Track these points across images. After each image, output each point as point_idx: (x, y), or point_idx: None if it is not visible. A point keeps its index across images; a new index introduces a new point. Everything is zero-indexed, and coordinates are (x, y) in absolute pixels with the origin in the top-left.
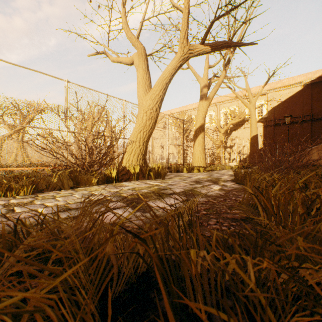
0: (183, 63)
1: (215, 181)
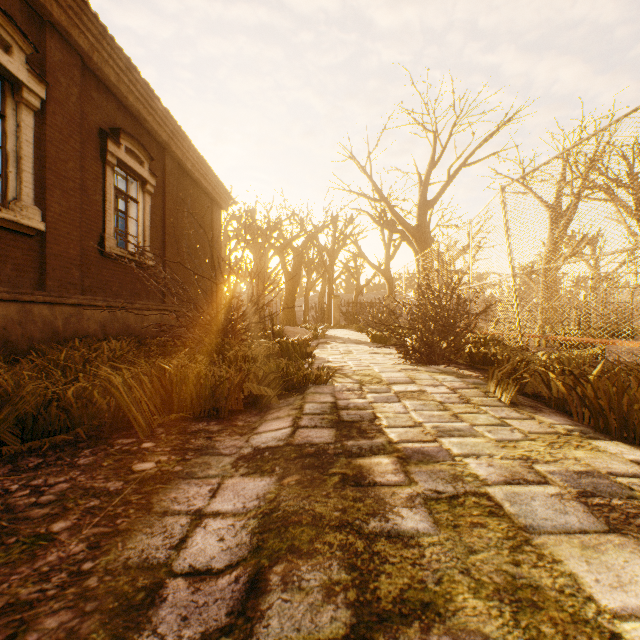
0: None
1: None
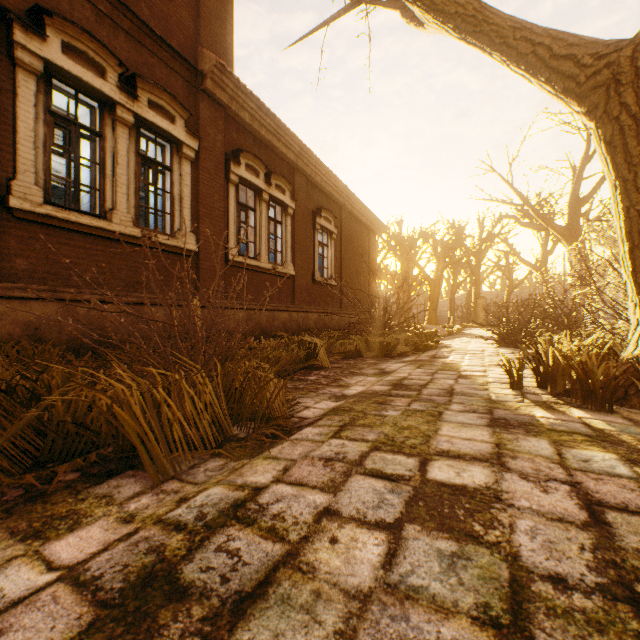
0: (452, 32)
1: (363, 400)
